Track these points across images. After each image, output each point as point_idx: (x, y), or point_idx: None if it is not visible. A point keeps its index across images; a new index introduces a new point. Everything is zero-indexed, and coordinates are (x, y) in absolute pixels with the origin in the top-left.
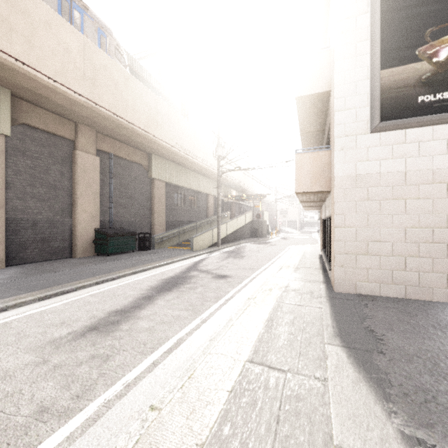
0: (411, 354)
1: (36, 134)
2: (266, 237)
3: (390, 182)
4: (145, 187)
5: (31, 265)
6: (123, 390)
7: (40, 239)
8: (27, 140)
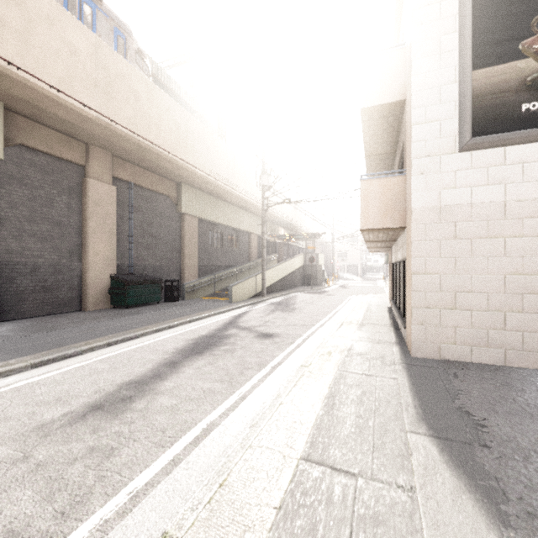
0: (527, 448)
1: (36, 158)
2: (321, 285)
3: (485, 215)
4: (173, 224)
5: (29, 321)
6: (128, 503)
7: (41, 287)
8: (25, 165)
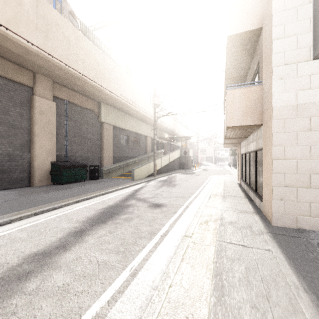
0: None
1: None
2: (191, 169)
3: None
4: (96, 129)
5: None
6: None
7: None
8: None
